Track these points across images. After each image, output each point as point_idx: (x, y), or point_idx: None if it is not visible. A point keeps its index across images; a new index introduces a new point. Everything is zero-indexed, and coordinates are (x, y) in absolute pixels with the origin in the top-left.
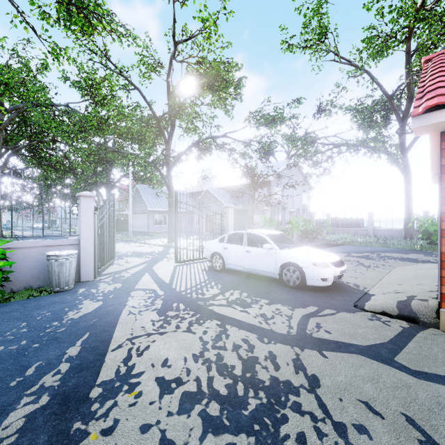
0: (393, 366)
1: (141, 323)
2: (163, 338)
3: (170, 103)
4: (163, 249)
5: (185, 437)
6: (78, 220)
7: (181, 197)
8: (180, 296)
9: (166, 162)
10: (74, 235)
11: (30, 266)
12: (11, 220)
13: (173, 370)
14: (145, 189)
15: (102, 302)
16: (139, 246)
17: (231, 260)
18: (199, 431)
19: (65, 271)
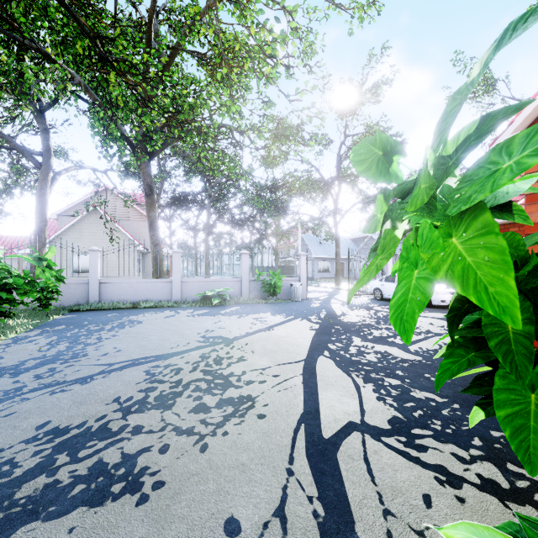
0: (442, 320)
1: (342, 309)
2: (353, 311)
3: (339, 176)
4: (333, 290)
5: (365, 319)
6: (298, 267)
7: (342, 243)
8: (356, 305)
9: (334, 218)
10: (297, 275)
11: (281, 289)
12: (275, 267)
13: (359, 315)
14: (309, 238)
15: (320, 304)
16: (313, 287)
17: (386, 292)
18: (368, 319)
19: (298, 292)
